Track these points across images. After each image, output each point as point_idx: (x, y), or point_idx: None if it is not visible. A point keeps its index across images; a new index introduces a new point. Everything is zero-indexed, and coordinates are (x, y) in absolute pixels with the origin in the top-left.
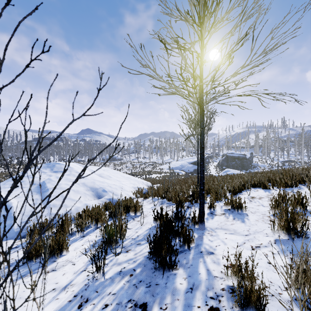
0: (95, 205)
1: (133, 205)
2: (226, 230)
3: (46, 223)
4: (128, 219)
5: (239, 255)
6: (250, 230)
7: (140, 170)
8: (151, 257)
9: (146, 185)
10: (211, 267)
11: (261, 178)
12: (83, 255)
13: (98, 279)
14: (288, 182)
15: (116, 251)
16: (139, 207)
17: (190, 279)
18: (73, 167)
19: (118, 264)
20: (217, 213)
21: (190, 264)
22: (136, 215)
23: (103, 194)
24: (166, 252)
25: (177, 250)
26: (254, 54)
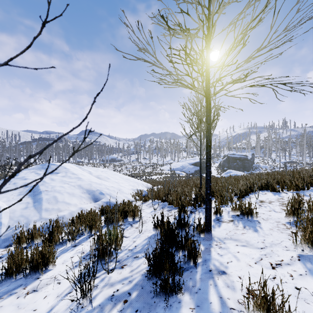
0: (91, 209)
1: (131, 210)
2: (236, 240)
3: (35, 230)
4: (125, 225)
5: (264, 283)
6: (265, 242)
7: (140, 171)
8: (150, 277)
9: (146, 187)
10: (224, 294)
11: (268, 179)
12: (71, 271)
13: (84, 306)
14: (300, 184)
15: (110, 267)
16: (137, 212)
17: (199, 310)
18: (69, 168)
19: (110, 284)
20: (225, 219)
21: (198, 288)
22: (135, 220)
23: (100, 197)
24: (168, 271)
25: (181, 268)
26: (274, 32)
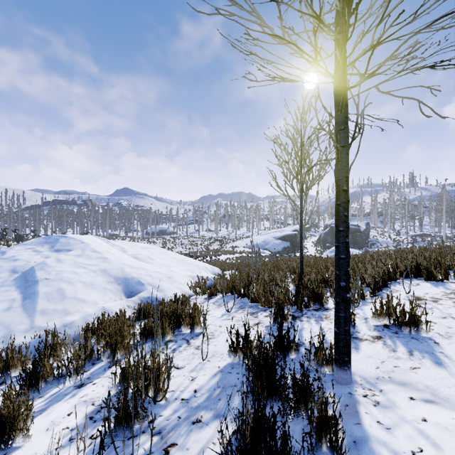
0: (121, 311)
1: (188, 314)
2: (405, 386)
3: (12, 352)
4: (177, 342)
5: None
6: None
7: (202, 248)
8: None
9: (212, 273)
10: None
11: (417, 260)
12: None
13: None
14: None
15: (139, 450)
16: (199, 318)
17: None
18: (89, 243)
19: None
20: (363, 334)
21: None
22: (194, 332)
23: (138, 289)
24: None
25: None
26: None
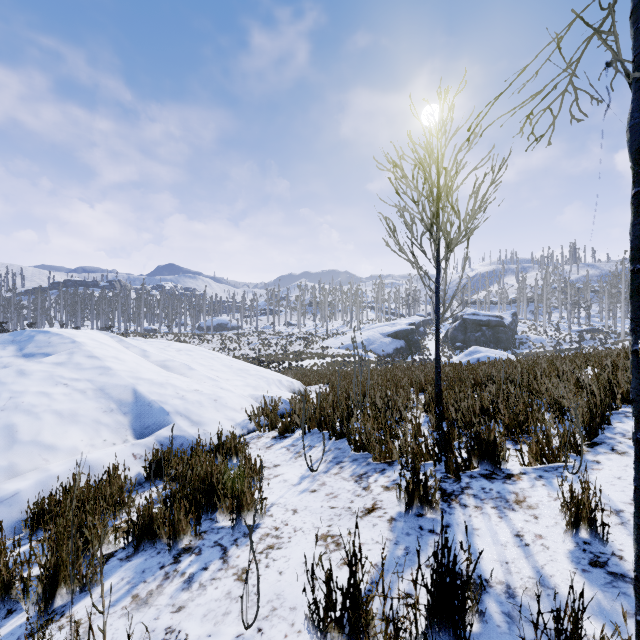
0: (115, 468)
1: (228, 487)
2: None
3: None
4: (202, 555)
5: None
6: None
7: (278, 350)
8: None
9: (289, 390)
10: None
11: None
12: None
13: None
14: None
15: None
16: (251, 495)
17: None
18: (85, 342)
19: None
20: None
21: None
22: (242, 523)
23: (157, 423)
24: None
25: None
26: None
